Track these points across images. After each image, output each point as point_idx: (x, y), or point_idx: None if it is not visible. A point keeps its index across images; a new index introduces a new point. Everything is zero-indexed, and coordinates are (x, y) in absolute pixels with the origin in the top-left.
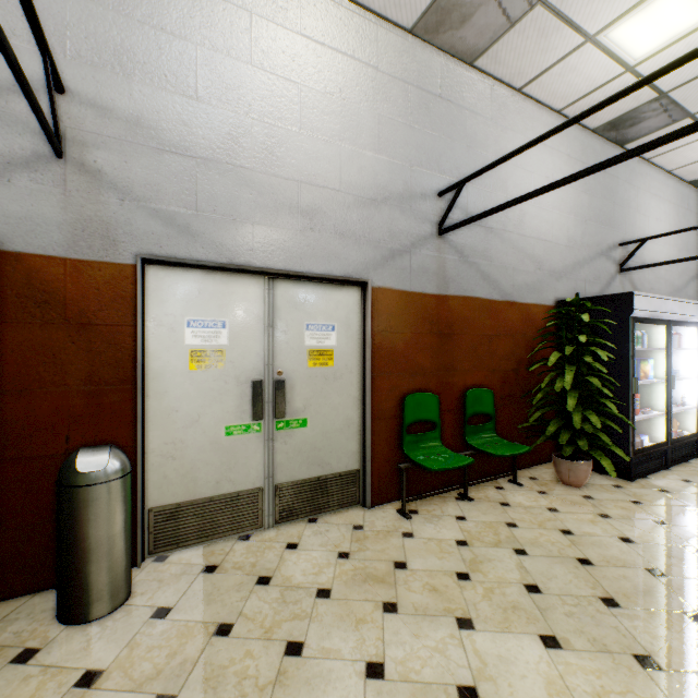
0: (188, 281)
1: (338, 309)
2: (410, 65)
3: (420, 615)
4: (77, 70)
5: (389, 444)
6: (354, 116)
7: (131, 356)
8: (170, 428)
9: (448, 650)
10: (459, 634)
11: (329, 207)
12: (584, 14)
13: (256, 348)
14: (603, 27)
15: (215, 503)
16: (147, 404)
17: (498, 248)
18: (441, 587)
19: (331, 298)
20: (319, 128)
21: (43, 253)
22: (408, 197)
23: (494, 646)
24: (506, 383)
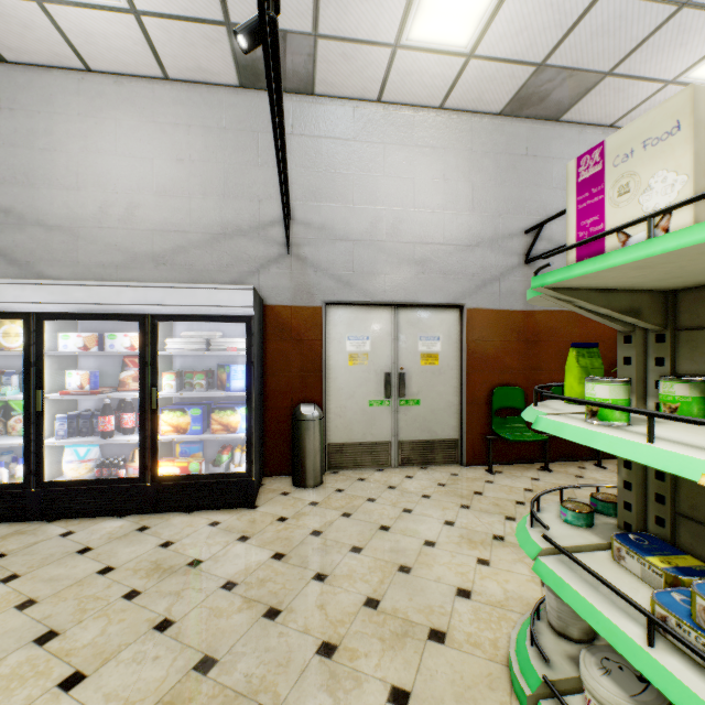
0: (348, 313)
1: (442, 325)
2: (499, 139)
3: (482, 512)
4: (296, 207)
5: (481, 423)
6: (454, 189)
7: (320, 357)
8: (339, 398)
9: (494, 524)
10: (504, 521)
11: (435, 256)
12: (655, 71)
13: (387, 352)
14: (680, 73)
15: (363, 446)
16: (327, 384)
17: None
18: (501, 504)
19: (436, 318)
20: (427, 204)
21: (282, 304)
22: (497, 239)
23: None
24: None
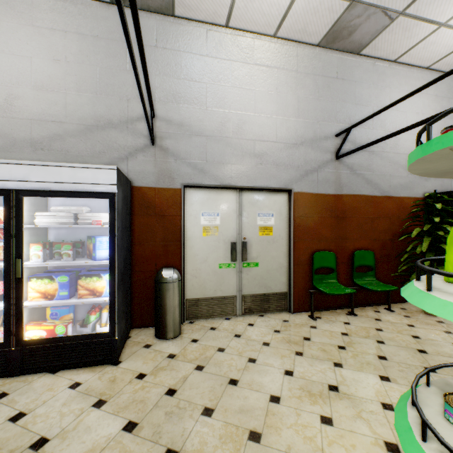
0: (202, 194)
1: (275, 205)
2: (317, 64)
3: (314, 358)
4: (159, 106)
5: (304, 279)
6: (284, 100)
7: (179, 229)
8: (194, 263)
9: (326, 372)
10: (334, 368)
11: (270, 151)
12: (434, 13)
13: (233, 226)
14: (451, 17)
15: (214, 300)
16: (185, 251)
17: (378, 163)
18: (327, 350)
19: (271, 199)
20: (264, 110)
21: (147, 186)
22: (316, 140)
23: (351, 375)
24: (384, 247)
